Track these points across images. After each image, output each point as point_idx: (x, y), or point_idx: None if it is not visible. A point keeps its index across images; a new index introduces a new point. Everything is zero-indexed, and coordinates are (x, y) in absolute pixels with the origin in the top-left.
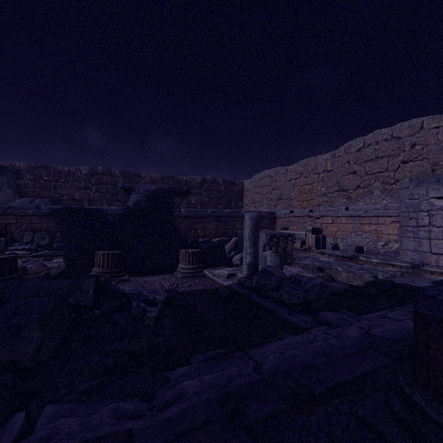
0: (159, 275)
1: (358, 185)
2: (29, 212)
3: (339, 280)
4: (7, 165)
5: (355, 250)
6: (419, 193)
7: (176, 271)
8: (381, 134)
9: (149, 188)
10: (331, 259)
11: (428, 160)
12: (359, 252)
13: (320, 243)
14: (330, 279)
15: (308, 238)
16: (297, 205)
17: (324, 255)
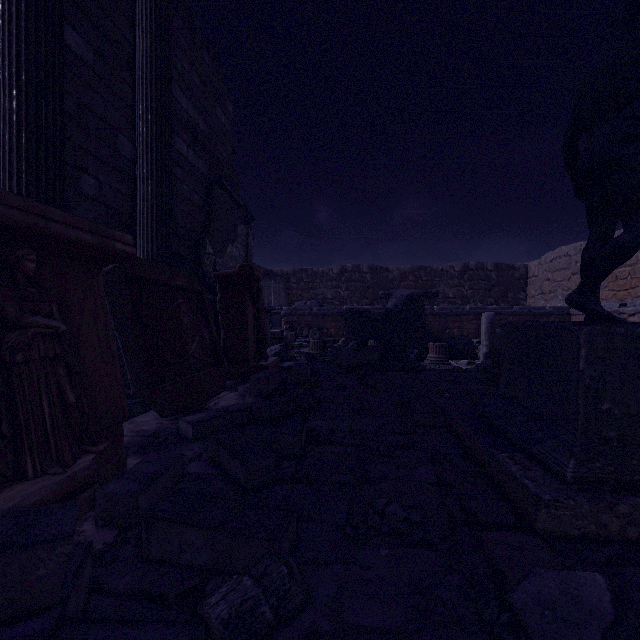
0: None
1: None
2: (306, 312)
3: None
4: (278, 271)
5: None
6: None
7: (425, 360)
8: None
9: (403, 293)
10: None
11: None
12: None
13: None
14: None
15: None
16: (609, 297)
17: None
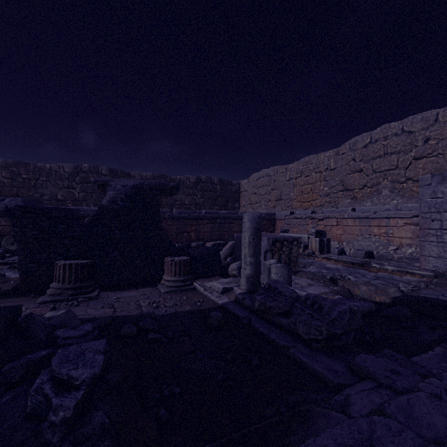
0: (139, 289)
1: (364, 184)
2: None
3: (357, 294)
4: None
5: (364, 255)
6: (444, 191)
7: (160, 284)
8: (390, 128)
9: (127, 183)
10: (339, 265)
11: (444, 156)
12: (369, 258)
13: (324, 247)
14: (347, 294)
15: (311, 241)
16: (298, 206)
17: (330, 260)
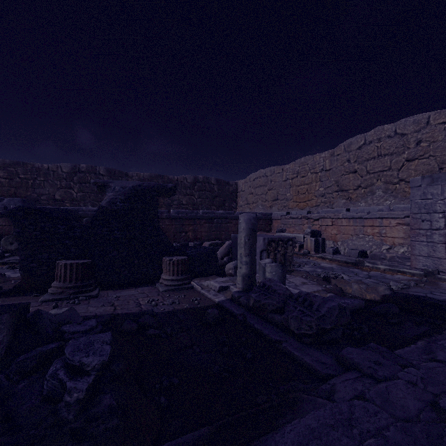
0: (138, 288)
1: (358, 184)
2: None
3: (349, 292)
4: None
5: (358, 254)
6: (433, 192)
7: (158, 283)
8: (384, 131)
9: (126, 185)
10: (333, 264)
11: (435, 158)
12: (362, 257)
13: (320, 246)
14: (339, 292)
15: (306, 241)
16: (294, 206)
17: (325, 260)
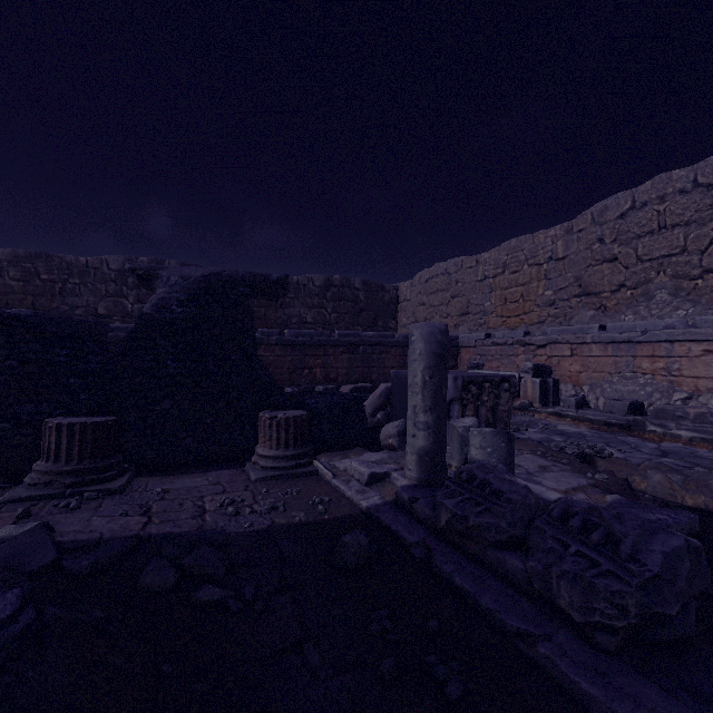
0: (209, 473)
1: (621, 282)
2: None
3: (640, 489)
4: None
5: (628, 409)
6: None
7: (250, 462)
8: (672, 181)
9: (191, 273)
10: (582, 428)
11: None
12: (636, 414)
13: (549, 394)
14: (625, 489)
15: (525, 385)
16: (498, 325)
17: (563, 418)
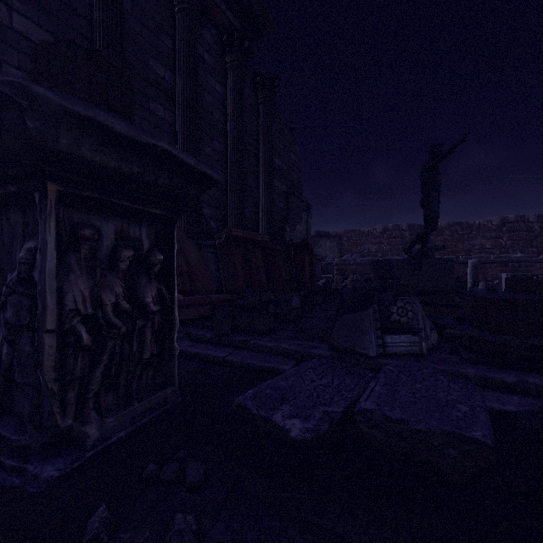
0: None
1: None
2: (351, 262)
3: None
4: (333, 233)
5: None
6: None
7: None
8: None
9: (416, 247)
10: None
11: None
12: None
13: None
14: None
15: None
16: None
17: None
